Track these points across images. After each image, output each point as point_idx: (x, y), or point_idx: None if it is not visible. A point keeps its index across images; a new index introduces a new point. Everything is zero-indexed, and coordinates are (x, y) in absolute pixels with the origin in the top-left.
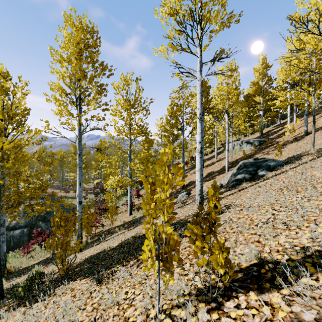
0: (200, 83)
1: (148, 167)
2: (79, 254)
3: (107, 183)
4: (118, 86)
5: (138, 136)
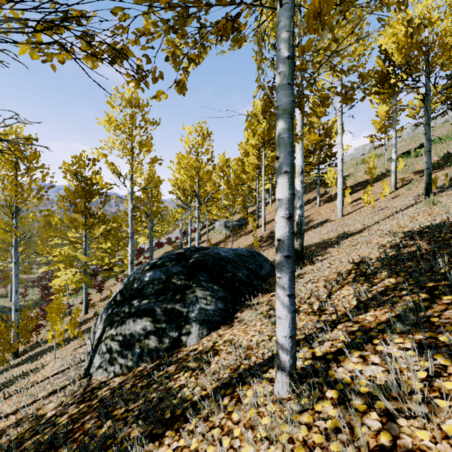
0: (131, 209)
1: (104, 262)
2: (16, 360)
3: (53, 282)
4: (69, 169)
5: (94, 226)
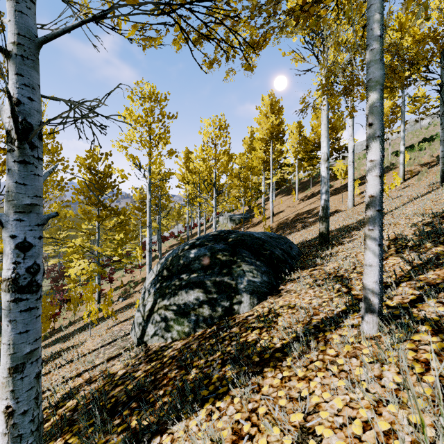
0: (149, 199)
1: (117, 252)
2: None
3: (69, 272)
4: (83, 163)
5: (107, 218)
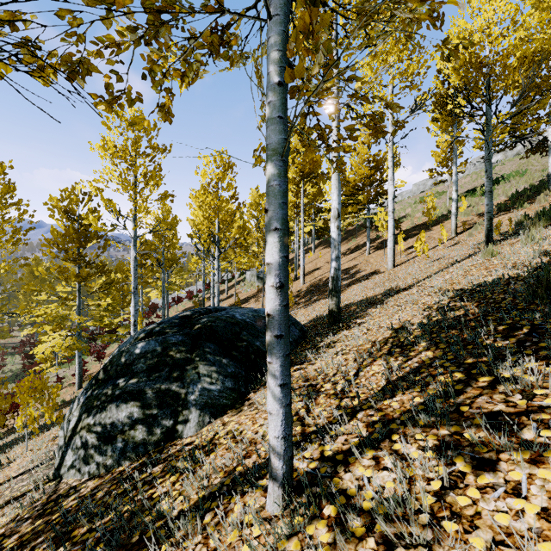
0: (134, 258)
1: (103, 323)
2: None
3: (36, 349)
4: (57, 205)
5: (90, 278)
